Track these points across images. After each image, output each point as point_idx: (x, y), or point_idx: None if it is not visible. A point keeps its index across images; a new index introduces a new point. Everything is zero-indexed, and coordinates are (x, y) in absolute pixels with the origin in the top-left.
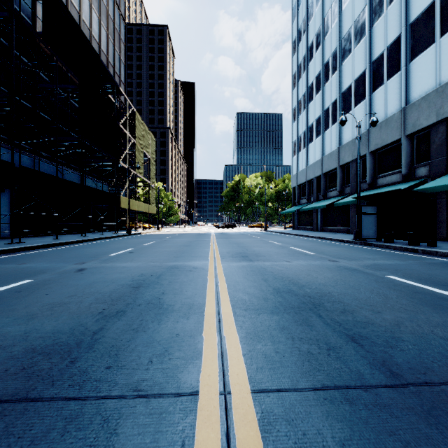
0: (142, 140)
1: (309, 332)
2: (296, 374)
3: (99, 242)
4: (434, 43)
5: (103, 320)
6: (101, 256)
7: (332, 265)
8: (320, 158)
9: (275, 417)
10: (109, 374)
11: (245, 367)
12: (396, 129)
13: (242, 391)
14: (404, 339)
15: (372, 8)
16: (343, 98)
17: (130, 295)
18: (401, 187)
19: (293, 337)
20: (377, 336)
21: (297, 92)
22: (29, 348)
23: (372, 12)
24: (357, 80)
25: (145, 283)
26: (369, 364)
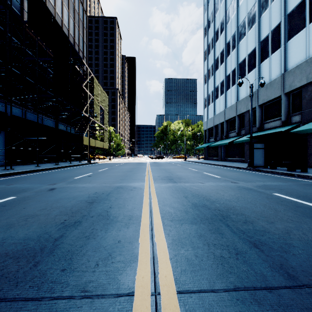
0: (98, 97)
1: (220, 239)
2: (212, 276)
3: (68, 169)
4: (305, 28)
5: (64, 229)
6: (68, 179)
7: (233, 186)
8: (223, 110)
9: None
10: (63, 276)
11: (171, 269)
12: (277, 89)
13: (169, 292)
14: (295, 245)
15: (260, 4)
16: (240, 67)
17: (86, 208)
18: (281, 130)
19: (208, 243)
20: (273, 242)
21: (207, 63)
22: (3, 252)
23: (260, 6)
24: (249, 54)
25: (98, 199)
26: (270, 267)
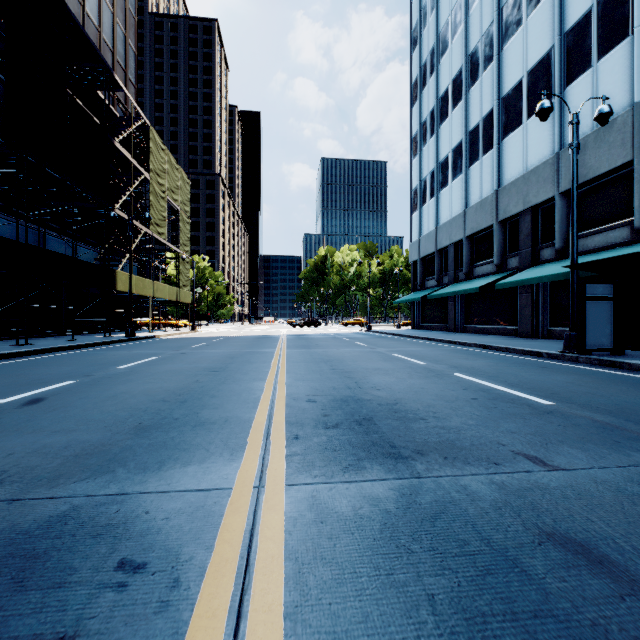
0: (163, 178)
1: None
2: None
3: (31, 360)
4: None
5: None
6: None
7: None
8: (461, 211)
9: None
10: None
11: None
12: (620, 144)
13: None
14: None
15: None
16: (505, 106)
17: None
18: None
19: None
20: None
21: (419, 109)
22: None
23: None
24: (533, 70)
25: None
26: None
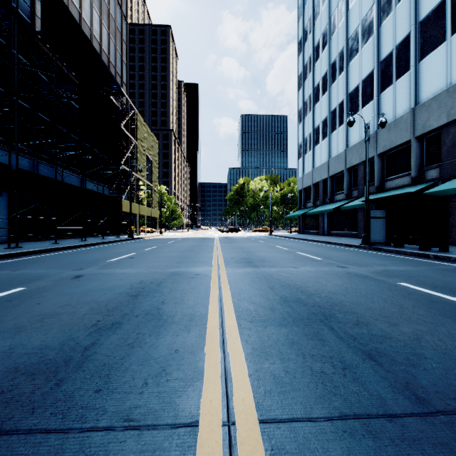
0: (144, 142)
1: (321, 347)
2: (309, 399)
3: (100, 247)
4: (445, 42)
5: (97, 333)
6: (100, 262)
7: (341, 272)
8: (326, 161)
9: (287, 455)
10: (98, 400)
11: (251, 390)
12: (405, 130)
13: (248, 421)
14: (427, 356)
15: (380, 6)
16: (350, 99)
17: (128, 304)
18: (410, 190)
19: (304, 354)
20: (396, 352)
21: (302, 93)
22: (11, 367)
23: (380, 10)
24: (364, 80)
25: (145, 291)
26: (390, 387)
